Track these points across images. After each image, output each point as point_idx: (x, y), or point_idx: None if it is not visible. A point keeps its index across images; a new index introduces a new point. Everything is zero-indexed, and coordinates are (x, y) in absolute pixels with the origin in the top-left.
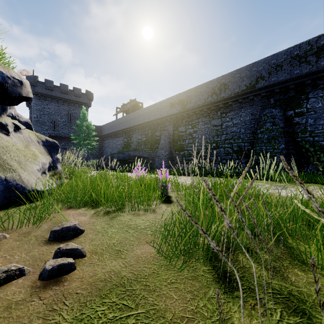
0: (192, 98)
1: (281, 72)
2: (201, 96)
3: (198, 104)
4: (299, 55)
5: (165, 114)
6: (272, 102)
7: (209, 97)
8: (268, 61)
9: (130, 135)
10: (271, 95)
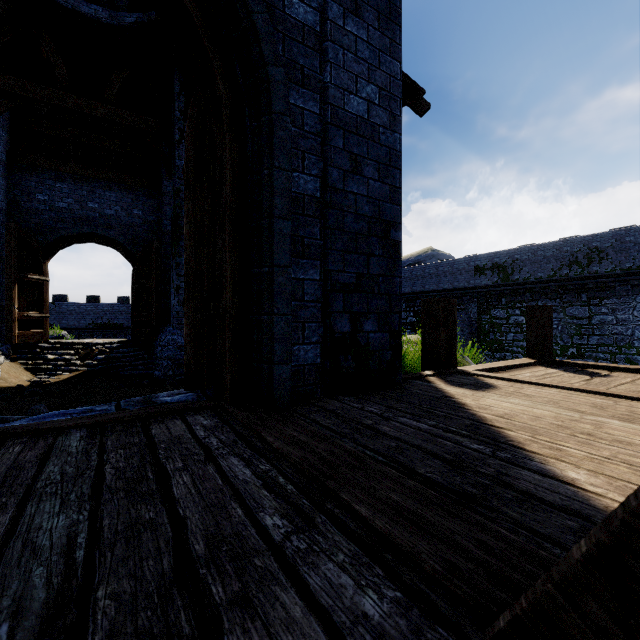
0: (524, 265)
1: None
2: (546, 265)
3: (539, 276)
4: None
5: (462, 283)
6: None
7: (564, 268)
8: None
9: None
10: None
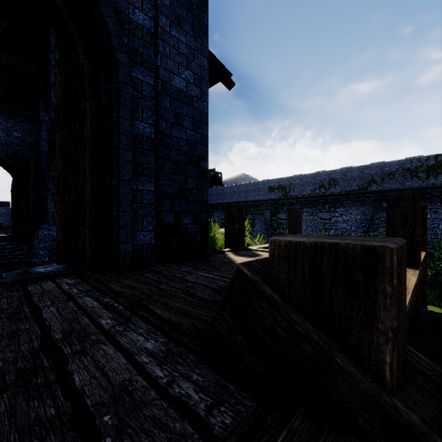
0: (295, 187)
1: (393, 180)
2: (307, 187)
3: (304, 194)
4: (411, 169)
5: (261, 197)
6: (384, 206)
7: (317, 189)
8: (380, 167)
9: (210, 213)
10: (383, 199)
